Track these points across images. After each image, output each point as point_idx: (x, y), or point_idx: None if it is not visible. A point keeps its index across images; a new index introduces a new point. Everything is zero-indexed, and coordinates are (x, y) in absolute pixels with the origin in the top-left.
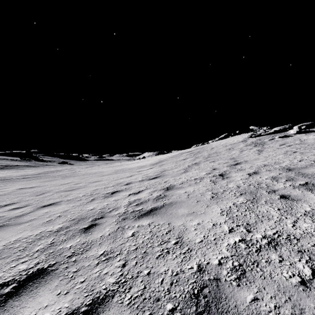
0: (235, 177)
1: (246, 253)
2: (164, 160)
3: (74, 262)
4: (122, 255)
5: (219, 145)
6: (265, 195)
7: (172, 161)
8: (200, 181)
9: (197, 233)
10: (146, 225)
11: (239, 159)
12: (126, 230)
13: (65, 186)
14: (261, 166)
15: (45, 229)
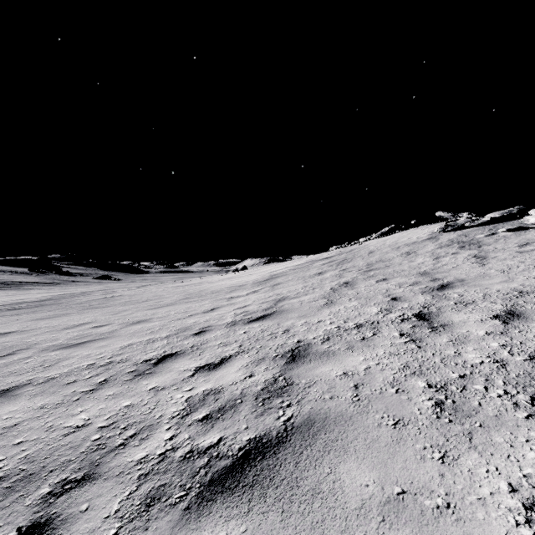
0: (464, 326)
1: None
2: (279, 274)
3: None
4: None
5: (383, 247)
6: None
7: (295, 276)
8: (373, 334)
9: None
10: None
11: (442, 276)
12: None
13: (72, 332)
14: (512, 295)
15: None
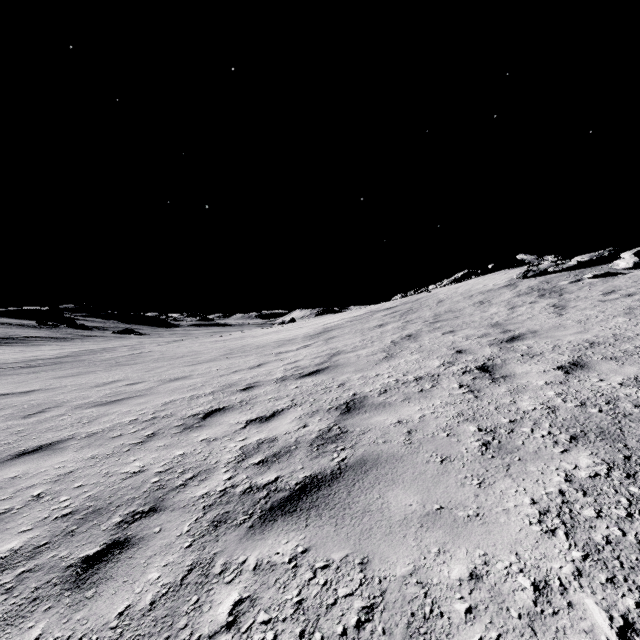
0: (525, 376)
1: None
2: (334, 327)
3: None
4: None
5: (454, 295)
6: None
7: (352, 329)
8: (431, 386)
9: (482, 638)
10: (285, 565)
11: (514, 327)
12: (214, 586)
13: (104, 390)
14: (582, 346)
15: None
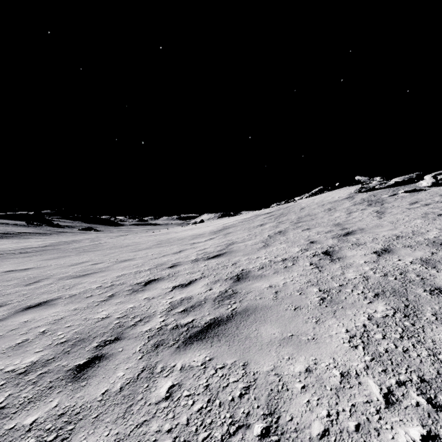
0: (352, 258)
1: None
2: (230, 225)
3: None
4: None
5: (312, 204)
6: (425, 298)
7: (242, 227)
8: (292, 264)
9: (309, 400)
10: (199, 367)
11: (349, 226)
12: (157, 379)
13: (77, 267)
14: (391, 238)
15: (4, 364)
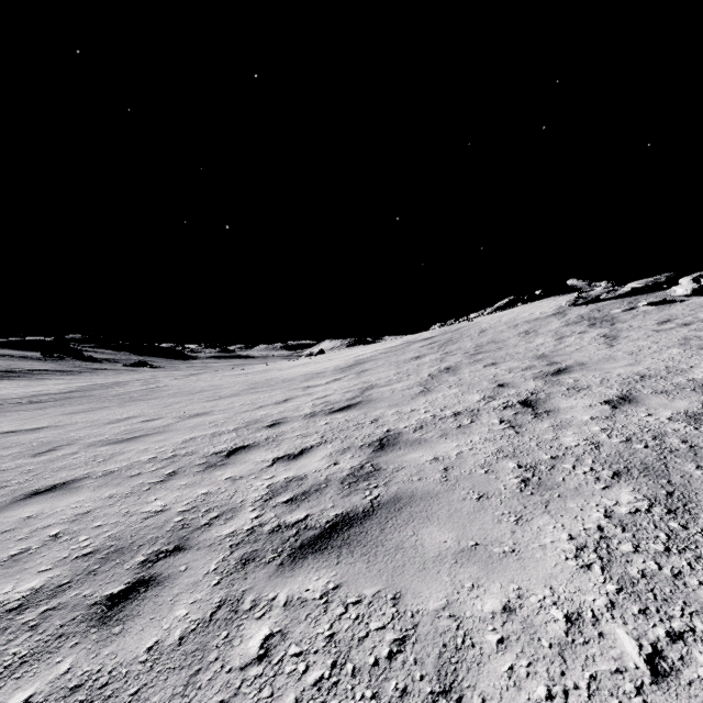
0: (570, 411)
1: None
2: (367, 359)
3: None
4: None
5: (498, 325)
6: (701, 480)
7: (386, 361)
8: (470, 421)
9: (513, 666)
10: (316, 601)
11: (561, 359)
12: (244, 622)
13: (118, 427)
14: (632, 379)
15: None
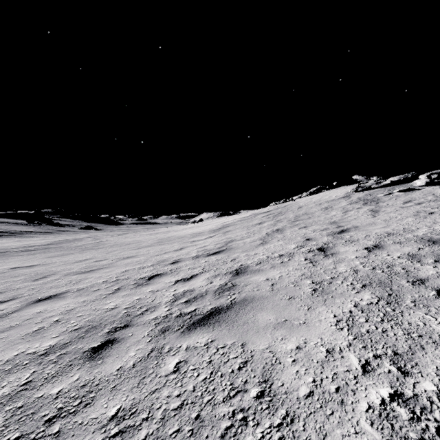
0: (345, 253)
1: (418, 437)
2: (229, 224)
3: (55, 436)
4: (151, 422)
5: (309, 203)
6: (407, 288)
7: (241, 226)
8: (288, 259)
9: (298, 370)
10: (202, 347)
11: (344, 224)
12: (165, 357)
13: (81, 264)
14: (383, 235)
15: (25, 348)
